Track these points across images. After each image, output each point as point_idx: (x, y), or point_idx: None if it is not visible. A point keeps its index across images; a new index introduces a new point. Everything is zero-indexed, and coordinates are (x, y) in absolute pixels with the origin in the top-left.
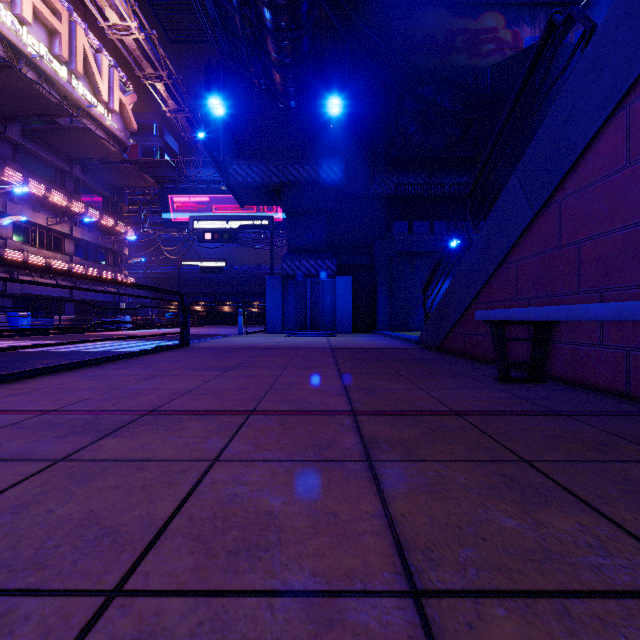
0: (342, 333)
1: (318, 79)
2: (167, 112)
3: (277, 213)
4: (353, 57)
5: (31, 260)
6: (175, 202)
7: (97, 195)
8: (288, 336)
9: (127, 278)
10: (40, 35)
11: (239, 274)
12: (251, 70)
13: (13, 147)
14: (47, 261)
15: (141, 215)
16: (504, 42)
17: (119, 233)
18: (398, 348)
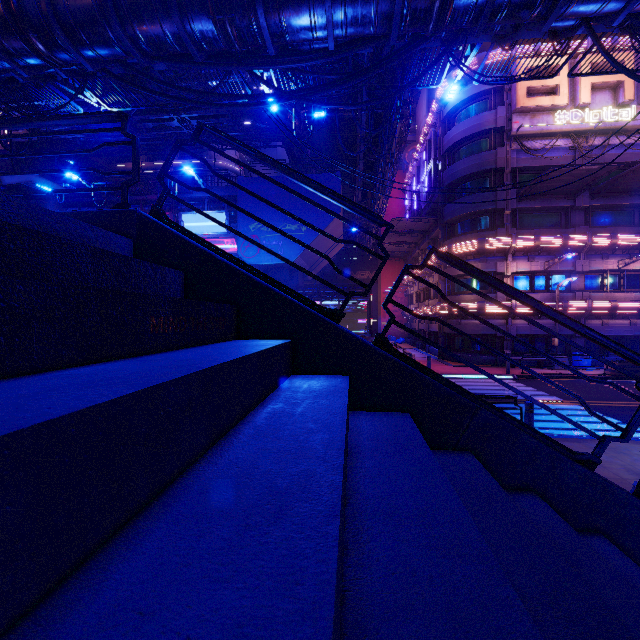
0: None
1: None
2: None
3: None
4: None
5: (595, 307)
6: None
7: None
8: None
9: None
10: (603, 101)
11: None
12: None
13: (584, 211)
14: (612, 305)
15: None
16: None
17: None
18: None
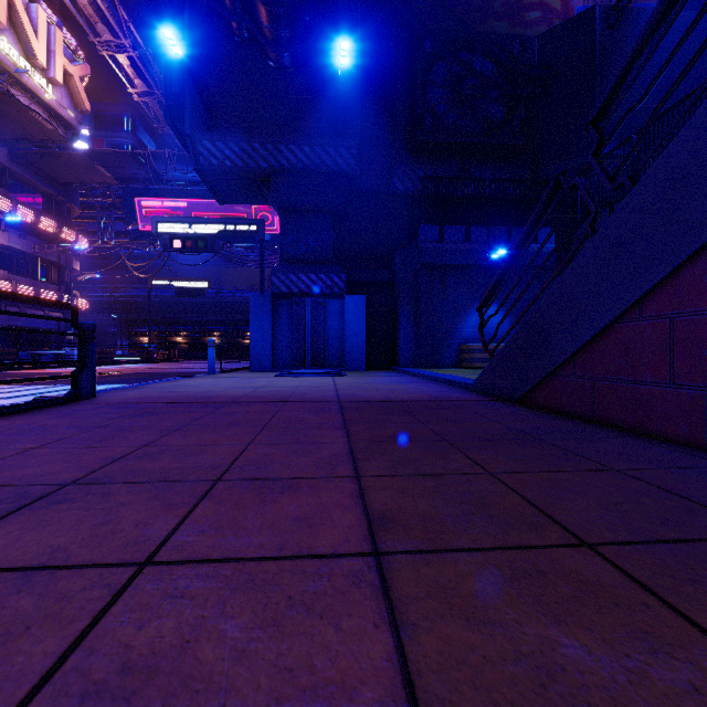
0: (353, 371)
1: (321, 30)
2: (134, 95)
3: (273, 224)
4: (367, 6)
5: None
6: (144, 207)
7: (34, 191)
8: (278, 376)
9: (77, 300)
10: None
11: (229, 299)
12: (227, 6)
13: None
14: None
15: (100, 222)
16: (552, 10)
17: (66, 242)
18: (451, 400)
